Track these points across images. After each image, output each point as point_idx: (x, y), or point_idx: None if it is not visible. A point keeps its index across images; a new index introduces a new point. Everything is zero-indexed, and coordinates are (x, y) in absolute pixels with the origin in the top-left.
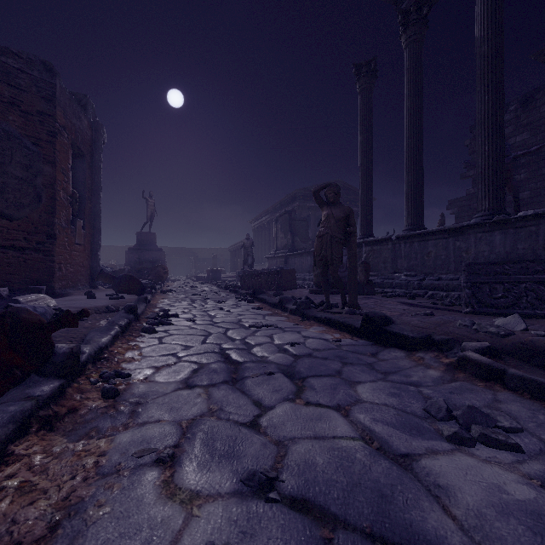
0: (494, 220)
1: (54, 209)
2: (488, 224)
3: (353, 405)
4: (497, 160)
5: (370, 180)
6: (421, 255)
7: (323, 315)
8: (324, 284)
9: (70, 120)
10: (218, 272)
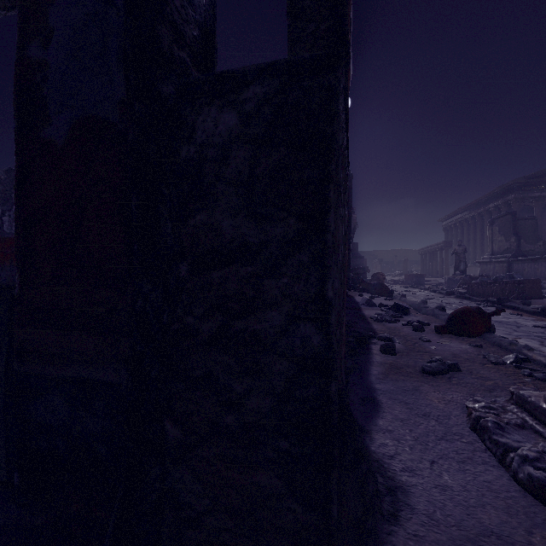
0: None
1: None
2: None
3: None
4: None
5: None
6: None
7: None
8: None
9: None
10: (422, 277)
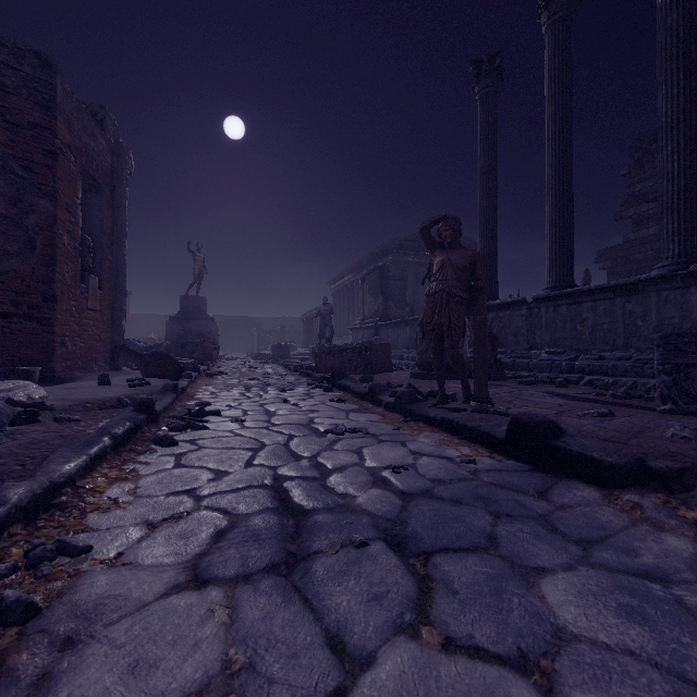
0: (690, 270)
1: (53, 261)
2: (679, 277)
3: (555, 654)
4: (693, 182)
5: (494, 220)
6: (572, 324)
7: (438, 414)
8: (438, 366)
9: (78, 138)
10: (286, 347)
